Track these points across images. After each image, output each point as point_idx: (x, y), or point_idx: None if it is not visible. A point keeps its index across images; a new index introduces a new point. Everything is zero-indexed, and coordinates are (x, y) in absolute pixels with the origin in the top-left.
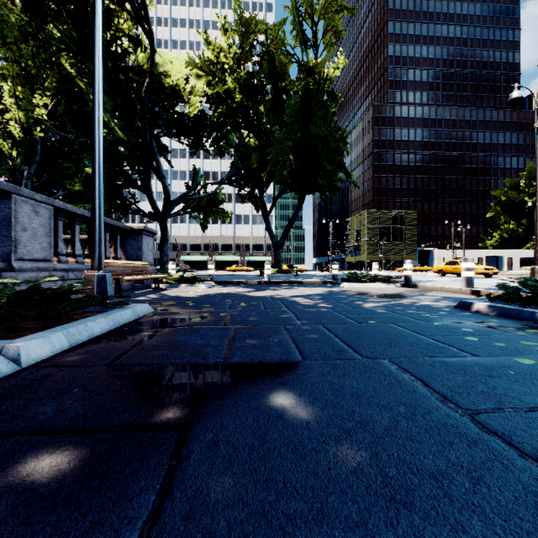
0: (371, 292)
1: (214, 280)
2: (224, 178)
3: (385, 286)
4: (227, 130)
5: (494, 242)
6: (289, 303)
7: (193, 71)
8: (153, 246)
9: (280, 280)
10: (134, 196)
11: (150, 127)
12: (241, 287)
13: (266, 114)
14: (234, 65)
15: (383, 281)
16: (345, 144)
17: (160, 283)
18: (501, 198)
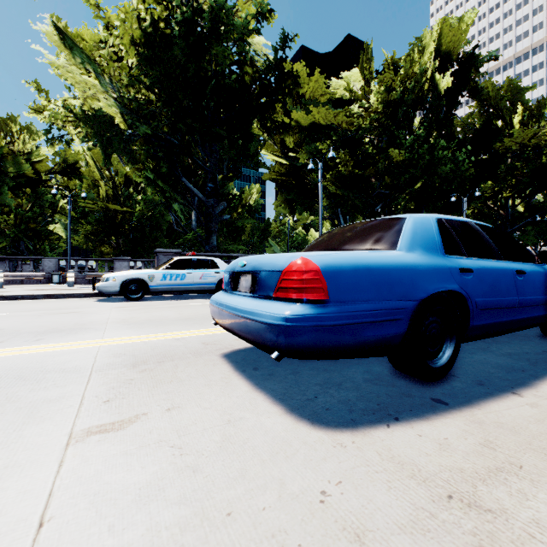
0: None
1: None
2: None
3: None
4: None
5: None
6: None
7: None
8: None
9: None
10: None
11: None
12: None
13: None
14: None
15: None
16: None
17: None
18: None
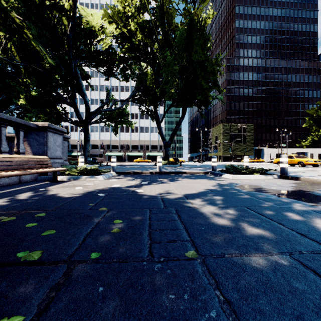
0: (267, 188)
1: (117, 170)
2: (129, 96)
3: (264, 177)
4: (131, 62)
5: (308, 143)
6: (191, 221)
7: (107, 20)
8: (62, 143)
9: (169, 170)
10: (64, 109)
11: (75, 58)
12: (135, 179)
13: (158, 48)
14: (135, 12)
15: (259, 172)
16: (219, 66)
17: (65, 175)
18: (313, 114)
